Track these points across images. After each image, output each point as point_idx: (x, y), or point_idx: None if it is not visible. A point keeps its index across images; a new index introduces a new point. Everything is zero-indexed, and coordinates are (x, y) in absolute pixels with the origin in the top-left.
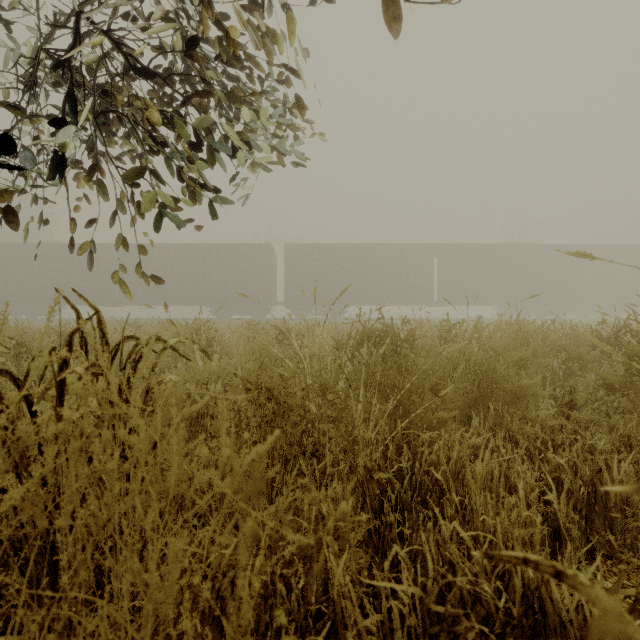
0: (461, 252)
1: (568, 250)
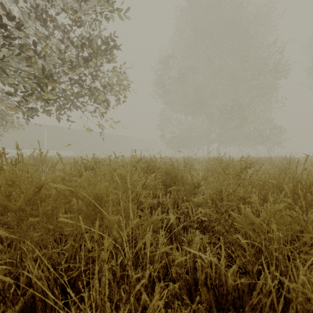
0: (57, 129)
1: (96, 133)
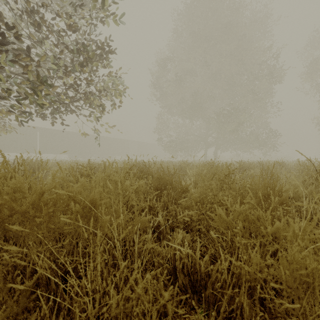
0: (51, 132)
1: (91, 136)
